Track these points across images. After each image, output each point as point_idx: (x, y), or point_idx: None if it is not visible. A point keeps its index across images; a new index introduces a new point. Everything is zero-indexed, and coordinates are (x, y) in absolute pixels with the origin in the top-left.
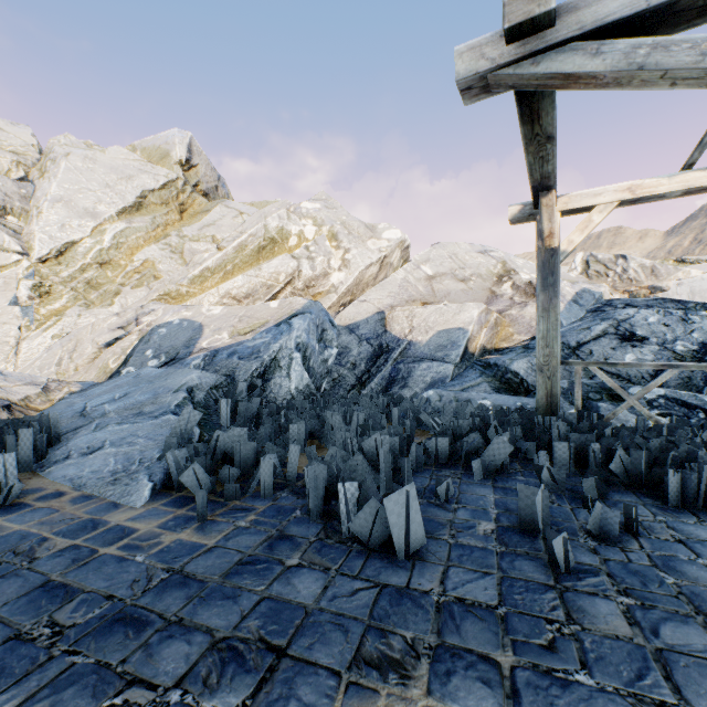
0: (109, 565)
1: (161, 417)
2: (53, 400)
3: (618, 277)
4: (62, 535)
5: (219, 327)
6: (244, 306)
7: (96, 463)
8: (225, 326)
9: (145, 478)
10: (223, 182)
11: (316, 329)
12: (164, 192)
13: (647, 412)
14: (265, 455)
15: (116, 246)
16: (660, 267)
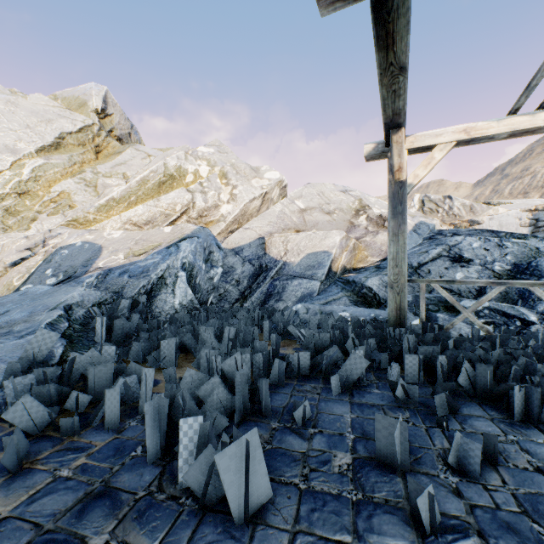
0: None
1: (27, 336)
2: None
3: (445, 213)
4: None
5: (116, 249)
6: (141, 231)
7: None
8: (122, 248)
9: None
10: (136, 130)
11: (203, 251)
12: (80, 135)
13: (480, 323)
14: (118, 380)
15: (34, 179)
16: (476, 206)
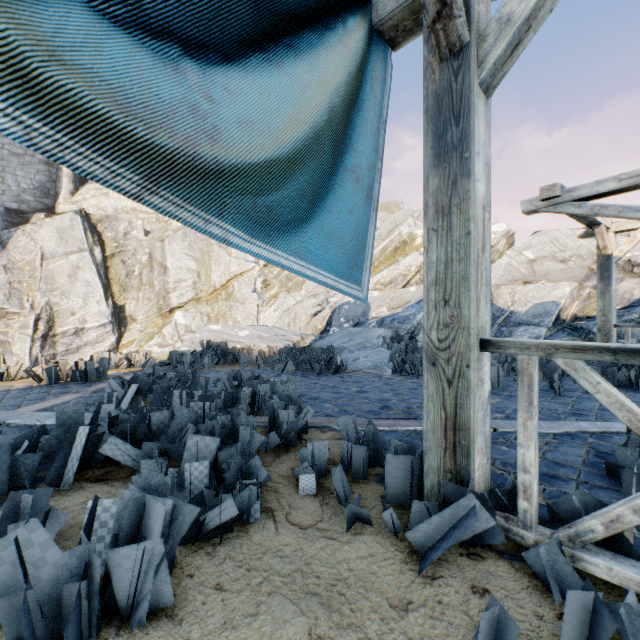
0: (397, 382)
1: (377, 348)
2: (307, 343)
3: None
4: (374, 377)
5: (379, 304)
6: (392, 291)
7: (361, 363)
8: (383, 304)
9: (386, 368)
10: None
11: None
12: None
13: None
14: None
15: None
16: None
